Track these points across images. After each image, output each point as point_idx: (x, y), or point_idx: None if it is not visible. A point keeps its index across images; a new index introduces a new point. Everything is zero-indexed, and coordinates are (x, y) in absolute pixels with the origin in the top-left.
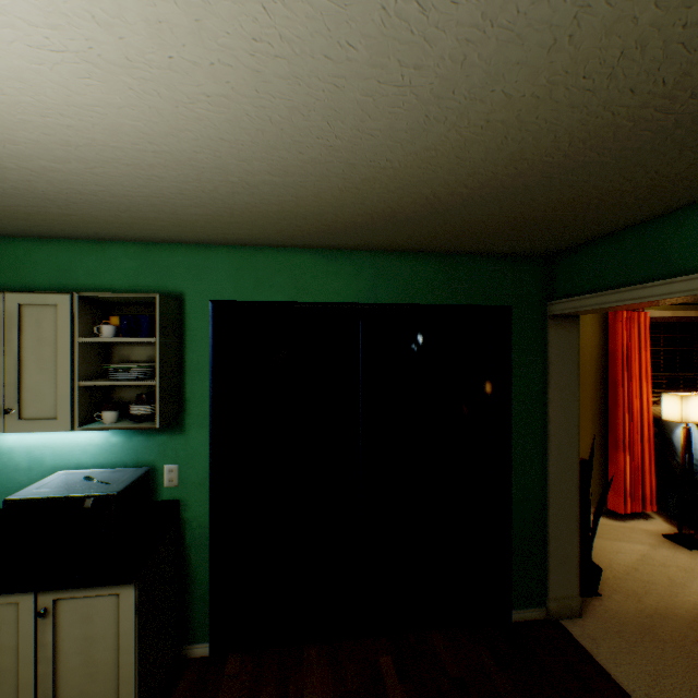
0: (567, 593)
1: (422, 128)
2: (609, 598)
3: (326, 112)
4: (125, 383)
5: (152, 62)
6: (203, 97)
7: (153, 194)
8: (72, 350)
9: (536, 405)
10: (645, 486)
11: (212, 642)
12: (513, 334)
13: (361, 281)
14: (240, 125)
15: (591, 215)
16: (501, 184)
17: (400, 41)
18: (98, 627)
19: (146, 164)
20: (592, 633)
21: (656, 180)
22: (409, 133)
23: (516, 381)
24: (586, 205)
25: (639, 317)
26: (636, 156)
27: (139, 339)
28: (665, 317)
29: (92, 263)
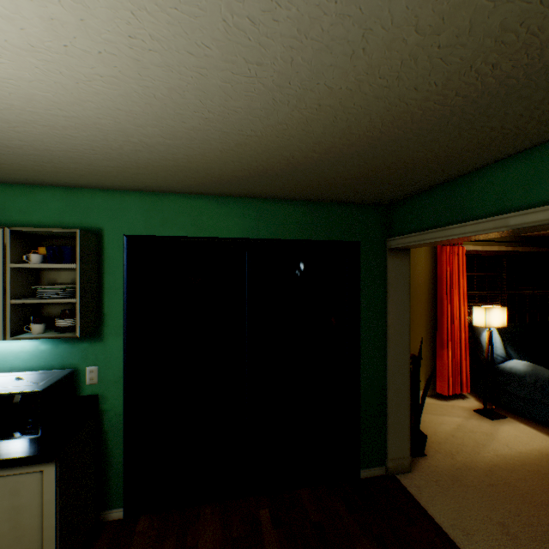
0: (401, 455)
1: (273, 108)
2: (432, 457)
3: (197, 93)
4: (51, 301)
5: (51, 48)
6: (97, 77)
7: (69, 149)
8: (4, 274)
9: (378, 315)
10: (462, 375)
11: (126, 507)
12: (362, 262)
13: (246, 221)
14: (131, 99)
15: (410, 175)
16: (340, 151)
17: (242, 45)
18: (24, 499)
19: (60, 125)
20: (418, 483)
21: (448, 152)
22: (264, 111)
23: (364, 297)
24: (405, 168)
25: (458, 251)
26: (430, 134)
27: (62, 265)
28: (477, 251)
29: (23, 203)
